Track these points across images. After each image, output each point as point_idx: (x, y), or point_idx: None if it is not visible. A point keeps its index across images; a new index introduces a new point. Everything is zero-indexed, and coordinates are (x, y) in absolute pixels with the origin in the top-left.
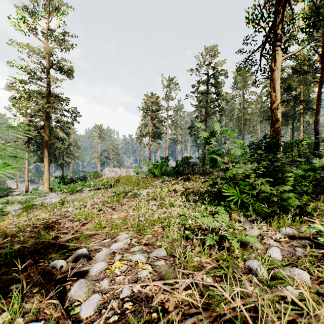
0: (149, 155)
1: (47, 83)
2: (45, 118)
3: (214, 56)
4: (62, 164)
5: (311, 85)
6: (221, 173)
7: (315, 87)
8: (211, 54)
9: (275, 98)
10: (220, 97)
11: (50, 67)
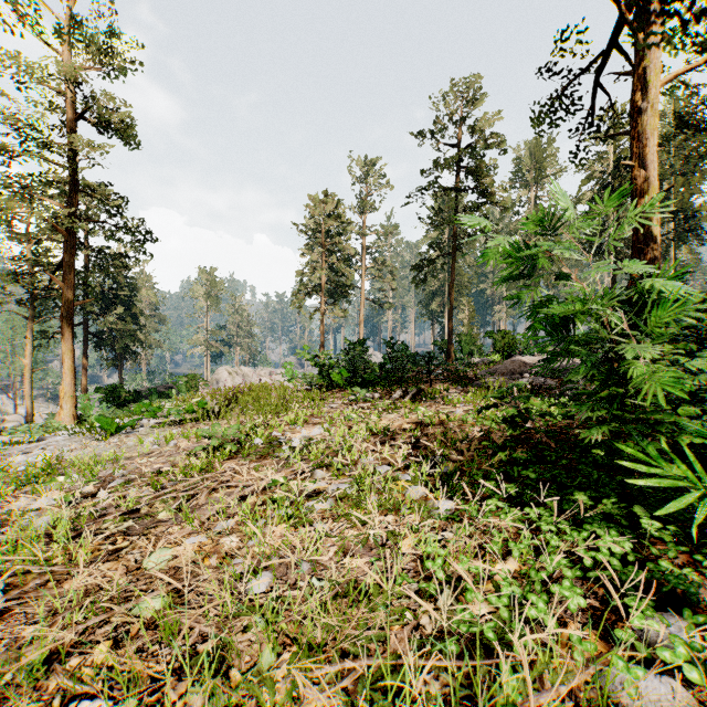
0: (321, 337)
1: (70, 158)
2: (64, 245)
3: (474, 101)
4: (119, 357)
5: (694, 175)
6: (505, 380)
7: (705, 179)
8: (466, 99)
9: (646, 185)
10: (490, 198)
11: (76, 119)
